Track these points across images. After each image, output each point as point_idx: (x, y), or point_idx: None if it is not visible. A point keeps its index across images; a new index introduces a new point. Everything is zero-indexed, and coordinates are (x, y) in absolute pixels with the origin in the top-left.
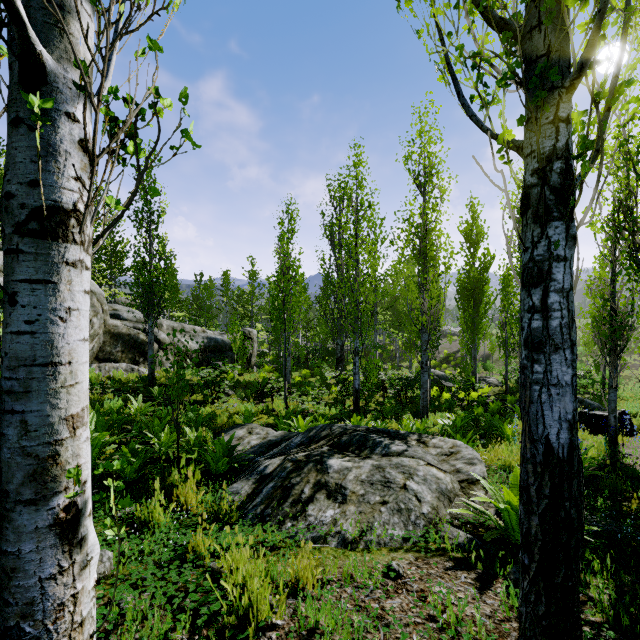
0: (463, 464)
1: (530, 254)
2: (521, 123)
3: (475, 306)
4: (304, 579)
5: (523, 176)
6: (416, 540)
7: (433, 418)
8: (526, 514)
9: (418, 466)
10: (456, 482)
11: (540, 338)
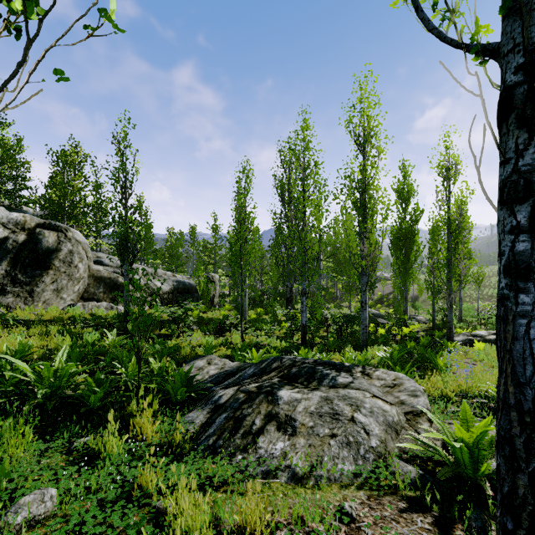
0: (407, 396)
1: (513, 165)
2: (504, 10)
3: (406, 254)
4: (252, 524)
5: (501, 78)
6: (366, 475)
7: (371, 351)
8: (509, 470)
9: (364, 398)
10: (402, 414)
11: (528, 263)
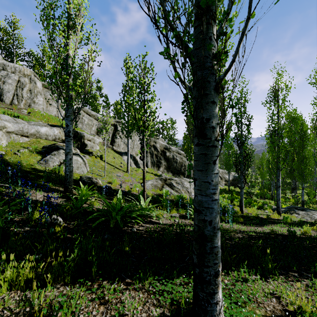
0: None
1: None
2: None
3: None
4: (293, 217)
5: None
6: (312, 220)
7: None
8: None
9: (316, 214)
10: None
11: None
